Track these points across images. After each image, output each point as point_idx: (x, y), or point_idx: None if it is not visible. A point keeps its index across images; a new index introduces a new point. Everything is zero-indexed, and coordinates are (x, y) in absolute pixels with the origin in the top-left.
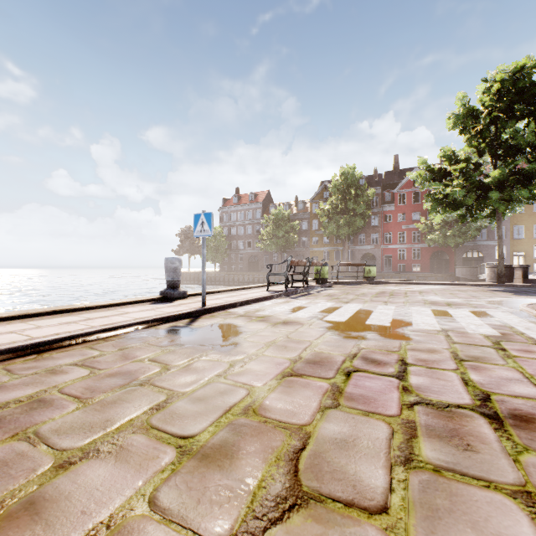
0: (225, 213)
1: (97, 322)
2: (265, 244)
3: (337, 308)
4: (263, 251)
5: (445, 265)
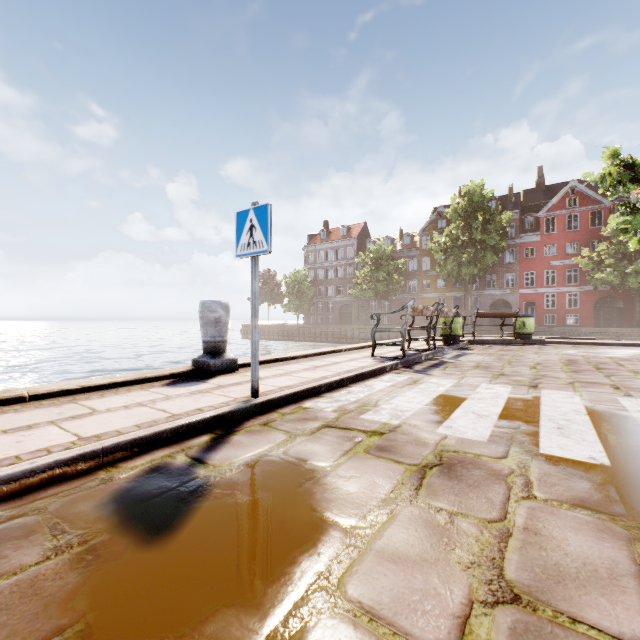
0: (311, 252)
1: None
2: (361, 290)
3: (534, 405)
4: (358, 299)
5: (617, 316)
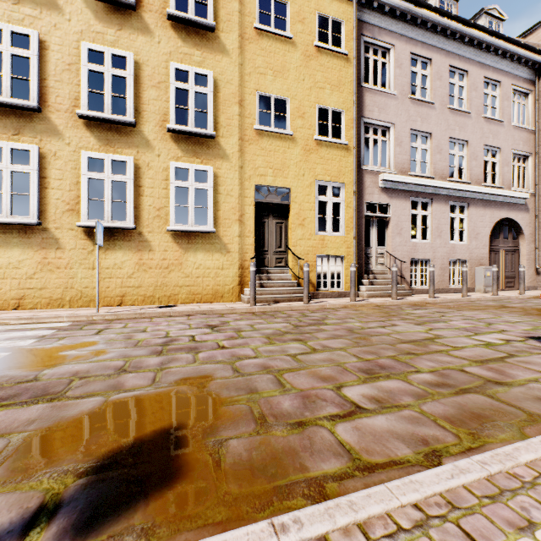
0: None
1: None
2: None
3: None
4: None
5: None
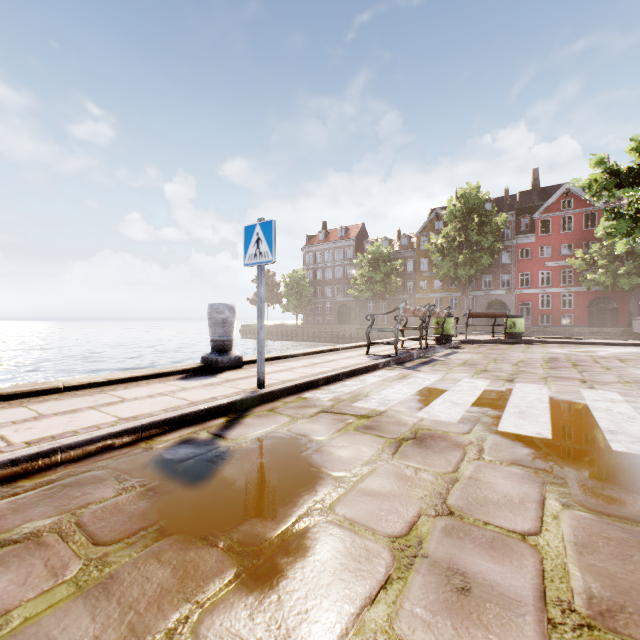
0: (310, 253)
1: (34, 430)
2: (359, 291)
3: (505, 395)
4: (356, 299)
5: (610, 317)
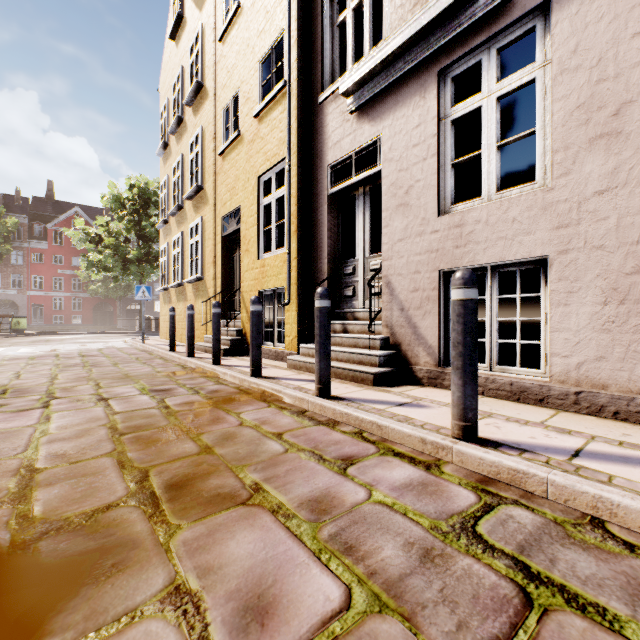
0: None
1: None
2: None
3: (3, 349)
4: None
5: (110, 317)
